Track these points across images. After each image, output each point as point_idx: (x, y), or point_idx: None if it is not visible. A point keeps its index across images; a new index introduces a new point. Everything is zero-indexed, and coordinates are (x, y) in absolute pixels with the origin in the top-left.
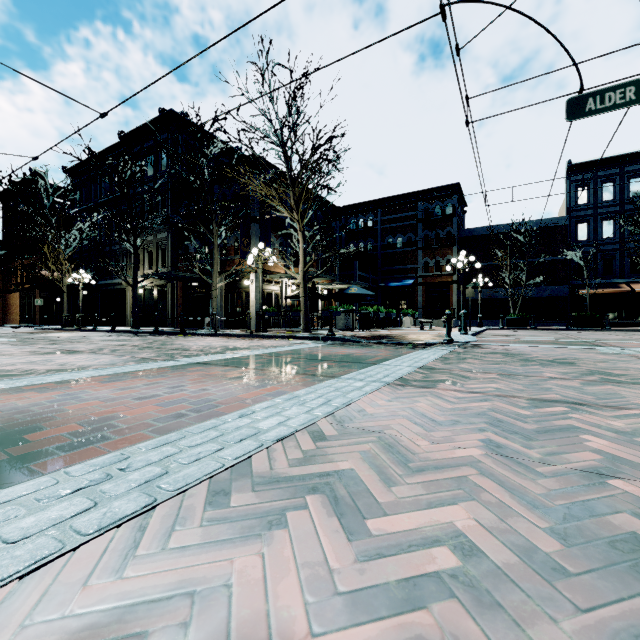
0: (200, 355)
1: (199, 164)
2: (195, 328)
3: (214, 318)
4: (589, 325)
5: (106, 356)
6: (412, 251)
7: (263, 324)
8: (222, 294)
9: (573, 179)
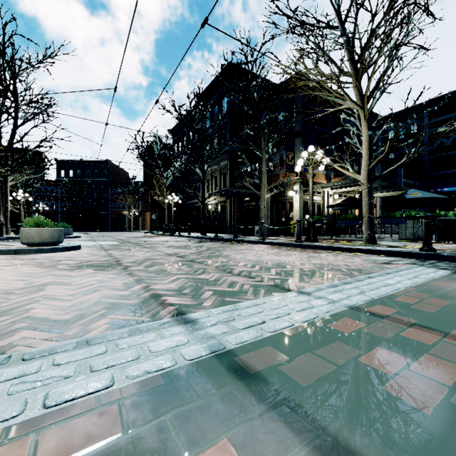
0: (244, 294)
1: (249, 89)
2: (246, 235)
3: (262, 226)
4: None
5: (120, 280)
6: None
7: (313, 233)
8: (268, 206)
9: None
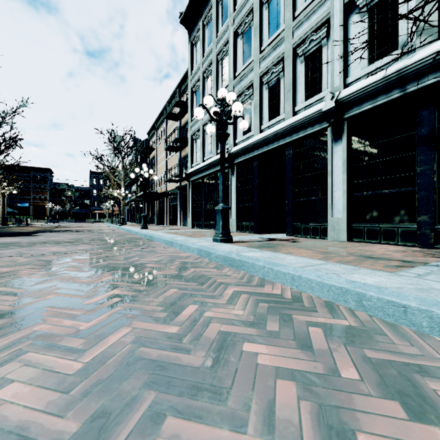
0: None
1: None
2: None
3: None
4: (90, 221)
5: None
6: (27, 191)
7: None
8: None
9: (92, 175)
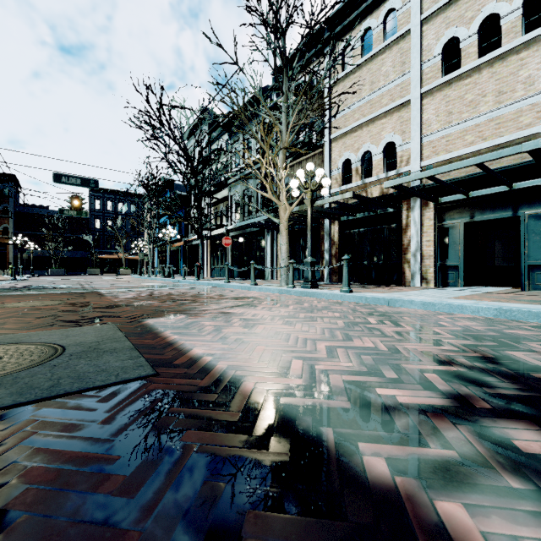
0: None
1: None
2: None
3: None
4: (94, 273)
5: None
6: None
7: None
8: None
9: (93, 194)
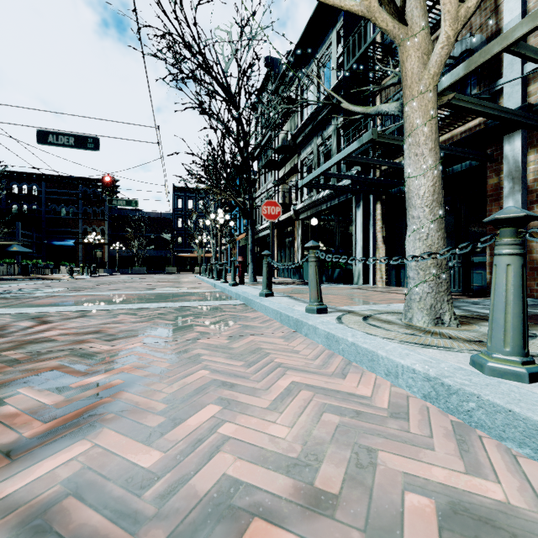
0: None
1: None
2: None
3: None
4: (172, 271)
5: None
6: (74, 219)
7: None
8: None
9: (176, 194)
